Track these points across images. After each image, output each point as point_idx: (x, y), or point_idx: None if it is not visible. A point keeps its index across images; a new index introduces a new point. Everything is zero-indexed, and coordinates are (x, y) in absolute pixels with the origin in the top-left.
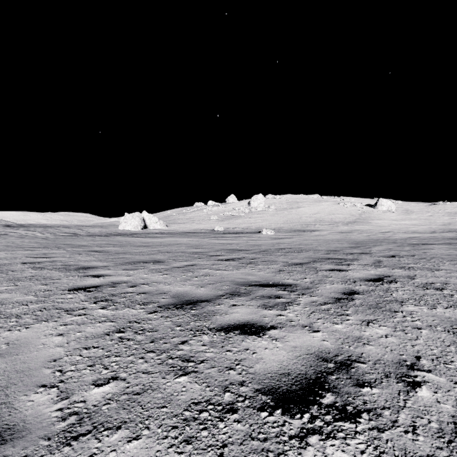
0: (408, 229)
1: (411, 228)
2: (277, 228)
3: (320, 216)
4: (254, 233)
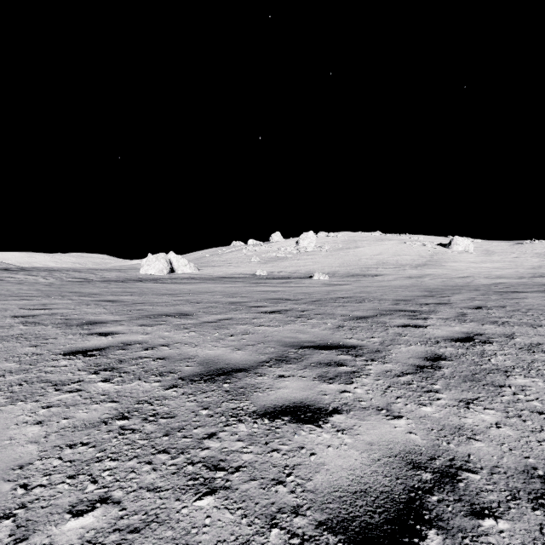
0: (490, 273)
1: (494, 272)
2: (331, 273)
3: (384, 257)
4: (304, 278)
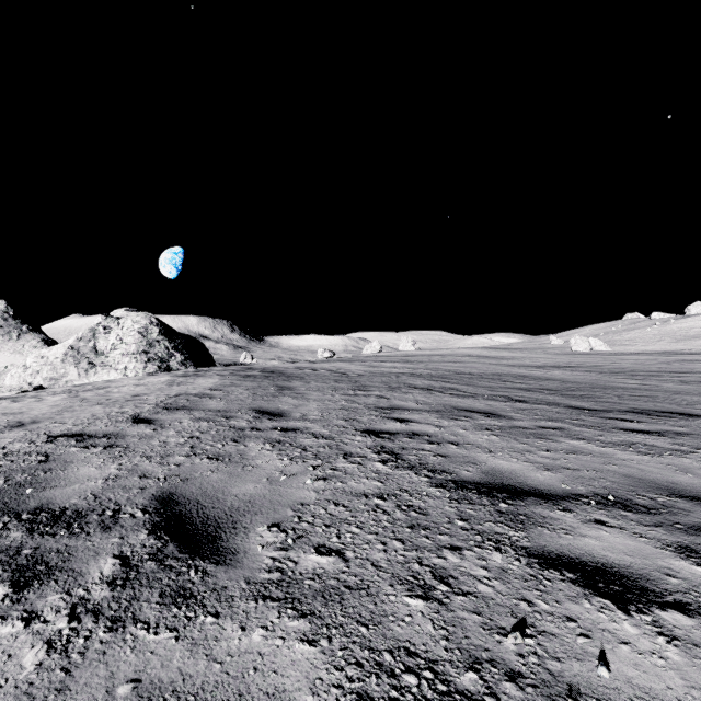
0: None
1: None
2: None
3: None
4: None
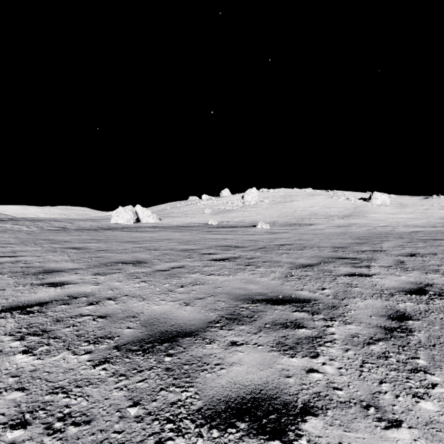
0: (406, 223)
1: (409, 221)
2: (272, 222)
3: (315, 209)
4: (249, 227)
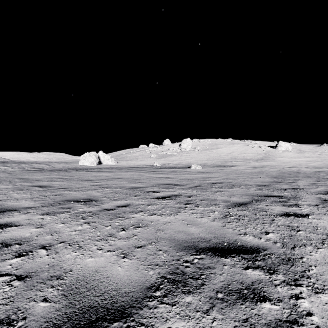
0: (307, 165)
1: (309, 163)
2: (202, 164)
3: (235, 154)
4: (185, 167)
